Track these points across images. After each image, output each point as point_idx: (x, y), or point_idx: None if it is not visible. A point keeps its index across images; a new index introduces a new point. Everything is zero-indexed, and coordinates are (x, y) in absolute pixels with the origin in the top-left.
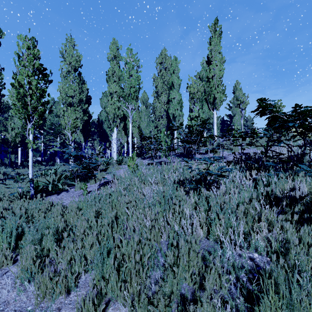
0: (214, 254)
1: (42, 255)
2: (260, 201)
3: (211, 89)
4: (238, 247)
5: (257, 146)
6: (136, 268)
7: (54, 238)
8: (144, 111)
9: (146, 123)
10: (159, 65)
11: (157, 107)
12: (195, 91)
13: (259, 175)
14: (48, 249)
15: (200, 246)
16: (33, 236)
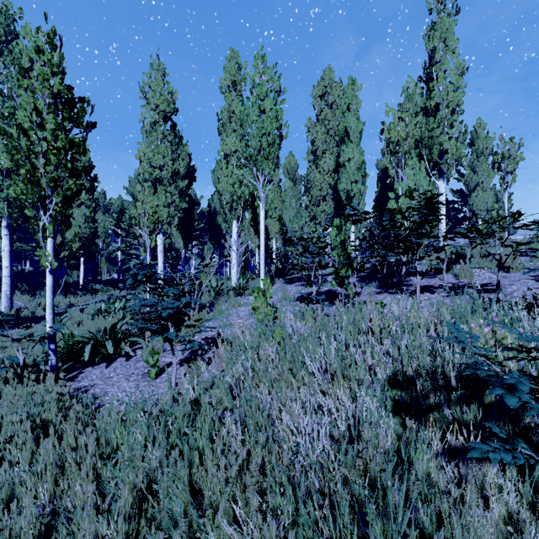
0: None
1: None
2: None
3: (433, 134)
4: None
5: None
6: None
7: None
8: (290, 190)
9: (293, 212)
10: (319, 100)
11: (314, 180)
12: (401, 137)
13: None
14: None
15: None
16: None
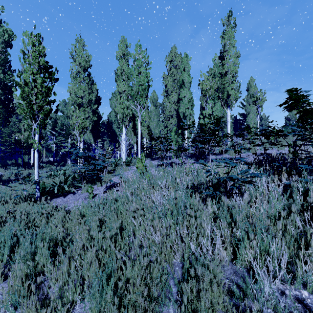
0: (246, 290)
1: (35, 272)
2: (299, 215)
3: (224, 86)
4: (279, 280)
5: (283, 145)
6: (142, 307)
7: (49, 252)
8: (154, 111)
9: (155, 123)
10: (169, 63)
11: (167, 106)
12: (208, 88)
13: (291, 180)
14: (43, 265)
15: (225, 274)
16: (27, 249)
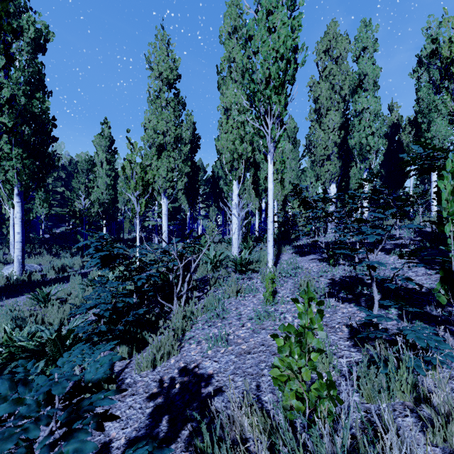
0: None
1: None
2: None
3: None
4: None
5: None
6: None
7: None
8: (290, 153)
9: (293, 174)
10: (323, 56)
11: (318, 139)
12: None
13: None
14: None
15: None
16: None
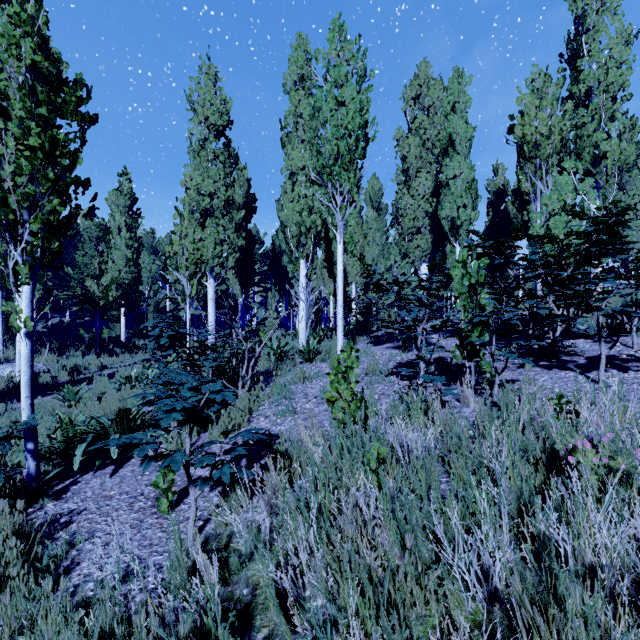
0: None
1: None
2: None
3: (584, 132)
4: None
5: None
6: None
7: None
8: (374, 222)
9: (377, 249)
10: (412, 104)
11: (406, 207)
12: (539, 135)
13: None
14: None
15: None
16: None
